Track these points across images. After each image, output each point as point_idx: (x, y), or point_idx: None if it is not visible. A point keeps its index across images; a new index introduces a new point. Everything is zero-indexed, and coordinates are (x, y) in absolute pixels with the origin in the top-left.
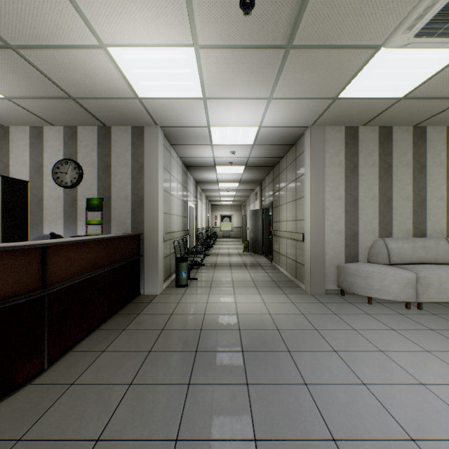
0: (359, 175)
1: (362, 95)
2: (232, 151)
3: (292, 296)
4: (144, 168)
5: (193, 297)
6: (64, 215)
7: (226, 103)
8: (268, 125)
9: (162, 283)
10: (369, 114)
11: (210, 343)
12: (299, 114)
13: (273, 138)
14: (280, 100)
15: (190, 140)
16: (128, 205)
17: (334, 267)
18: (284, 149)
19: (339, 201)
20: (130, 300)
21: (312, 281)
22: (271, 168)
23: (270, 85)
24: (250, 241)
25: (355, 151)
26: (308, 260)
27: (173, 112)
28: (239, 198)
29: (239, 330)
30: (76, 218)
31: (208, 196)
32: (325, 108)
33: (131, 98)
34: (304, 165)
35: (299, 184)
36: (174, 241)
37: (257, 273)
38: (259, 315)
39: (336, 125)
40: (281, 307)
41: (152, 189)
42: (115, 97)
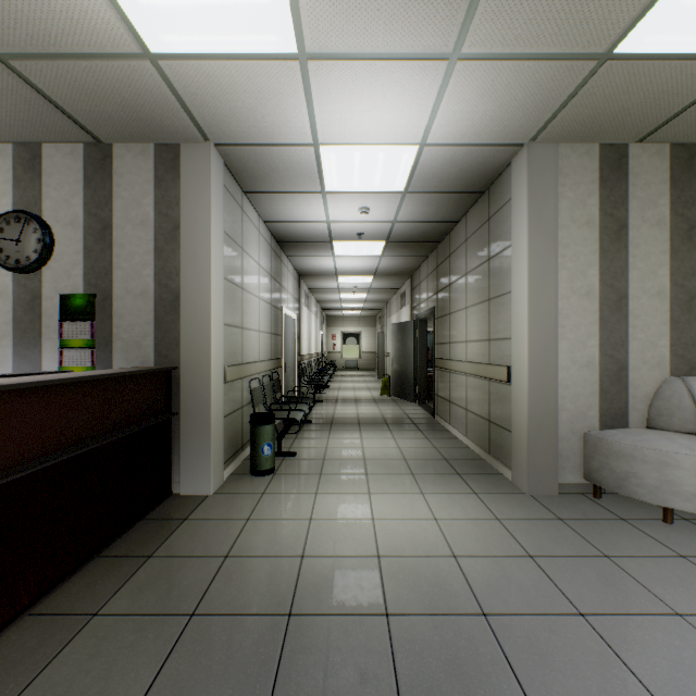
0: (629, 244)
1: (672, 43)
2: (363, 207)
3: (492, 499)
4: (180, 230)
5: (283, 501)
6: (15, 329)
7: (354, 72)
8: (440, 141)
9: (220, 468)
10: (664, 108)
11: (308, 676)
12: (513, 106)
13: (445, 175)
14: (476, 63)
15: (280, 181)
16: (147, 309)
17: (577, 438)
18: (463, 203)
19: (588, 300)
20: (142, 514)
21: (532, 467)
22: (433, 245)
23: (460, 7)
24: (392, 377)
25: (621, 195)
26: (522, 423)
27: (236, 102)
28: (373, 305)
29: (387, 619)
30: (38, 335)
31: (321, 301)
32: (573, 88)
33: (133, 57)
34: (512, 228)
35: (499, 268)
36: (250, 381)
37: (411, 441)
38: (431, 559)
39: (583, 139)
40: (476, 533)
41: (198, 275)
42: (95, 54)
